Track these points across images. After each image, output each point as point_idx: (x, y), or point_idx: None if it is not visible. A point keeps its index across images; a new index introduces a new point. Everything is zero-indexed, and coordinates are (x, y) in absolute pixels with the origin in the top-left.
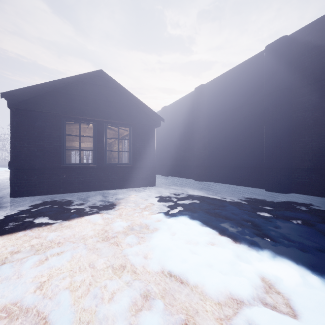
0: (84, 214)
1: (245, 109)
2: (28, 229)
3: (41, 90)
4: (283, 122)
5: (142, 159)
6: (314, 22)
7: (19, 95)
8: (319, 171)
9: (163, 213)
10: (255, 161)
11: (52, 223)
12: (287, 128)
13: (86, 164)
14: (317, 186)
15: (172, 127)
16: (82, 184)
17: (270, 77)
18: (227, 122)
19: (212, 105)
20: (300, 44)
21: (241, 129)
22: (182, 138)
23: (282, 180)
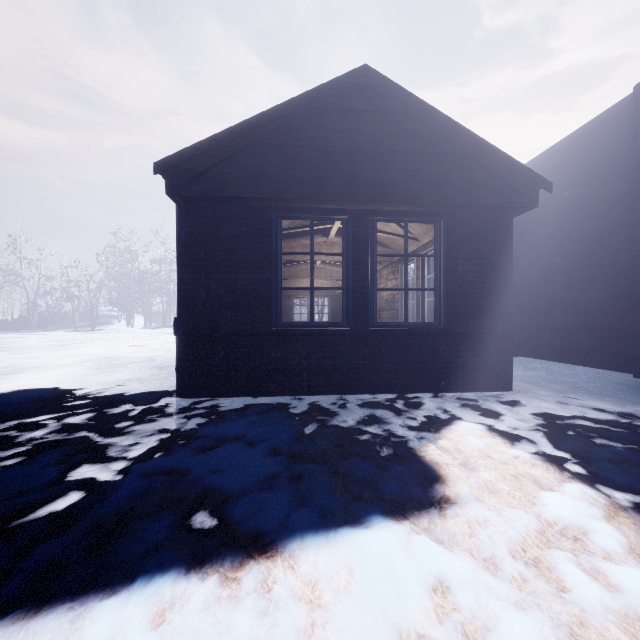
0: (333, 511)
1: None
2: (141, 584)
3: (229, 145)
4: None
5: (472, 311)
6: None
7: (186, 164)
8: None
9: None
10: None
11: (228, 555)
12: None
13: (326, 324)
14: None
15: (535, 225)
16: (317, 375)
17: None
18: None
19: None
20: None
21: None
22: (573, 251)
23: None
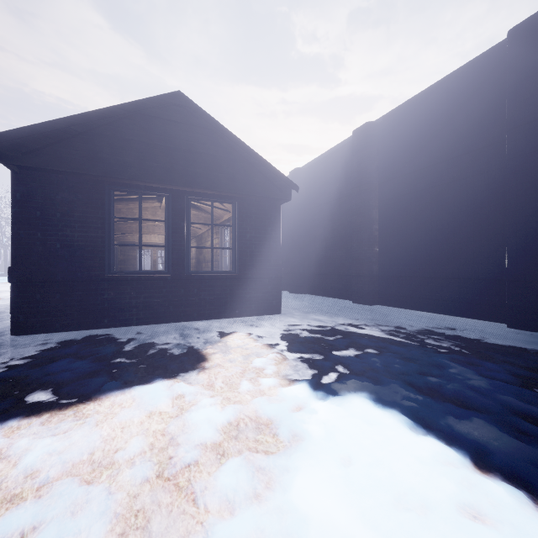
0: (133, 380)
1: (459, 163)
2: None
3: (65, 130)
4: None
5: (256, 263)
6: None
7: (22, 140)
8: None
9: (306, 385)
10: (482, 266)
11: (58, 406)
12: None
13: (152, 272)
14: None
15: (310, 206)
16: (144, 310)
17: (520, 92)
18: (419, 190)
19: (387, 160)
20: None
21: (450, 203)
22: (328, 225)
23: None
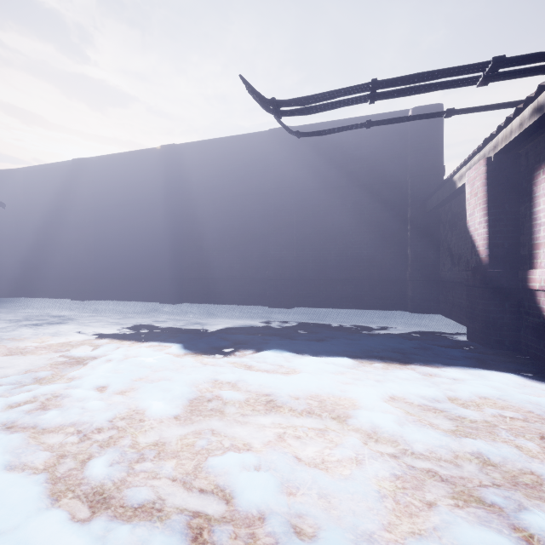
0: None
1: (142, 208)
2: None
3: None
4: (174, 232)
5: None
6: (200, 142)
7: None
8: (201, 281)
9: None
10: (153, 271)
11: None
12: (178, 238)
13: None
14: (201, 294)
15: (29, 211)
16: None
17: (163, 181)
18: (121, 219)
19: (100, 191)
20: (189, 158)
21: (138, 231)
22: (50, 233)
23: (173, 291)
